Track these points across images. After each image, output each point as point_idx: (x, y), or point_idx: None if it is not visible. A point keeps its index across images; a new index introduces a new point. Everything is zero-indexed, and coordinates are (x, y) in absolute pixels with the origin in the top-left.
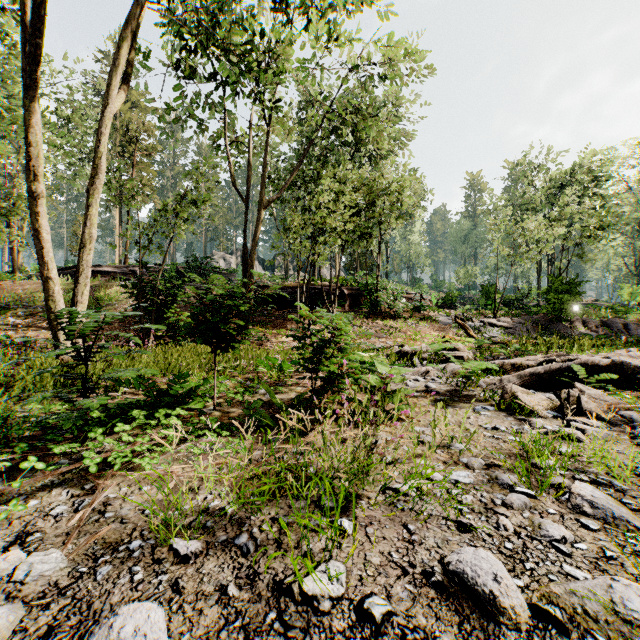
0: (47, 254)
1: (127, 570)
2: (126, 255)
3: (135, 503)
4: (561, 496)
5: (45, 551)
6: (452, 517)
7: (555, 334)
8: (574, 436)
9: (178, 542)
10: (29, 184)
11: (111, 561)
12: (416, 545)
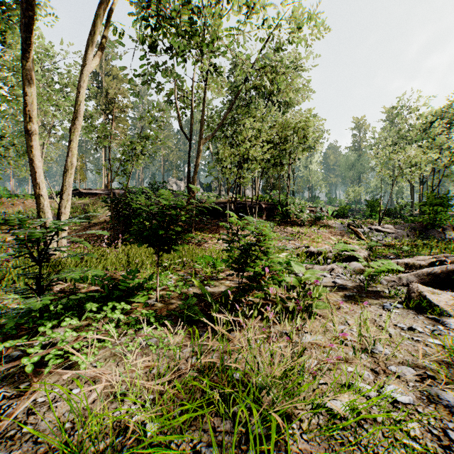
0: (38, 177)
1: None
2: (108, 181)
3: (58, 412)
4: None
5: None
6: None
7: (431, 238)
8: None
9: None
10: (25, 124)
11: None
12: None
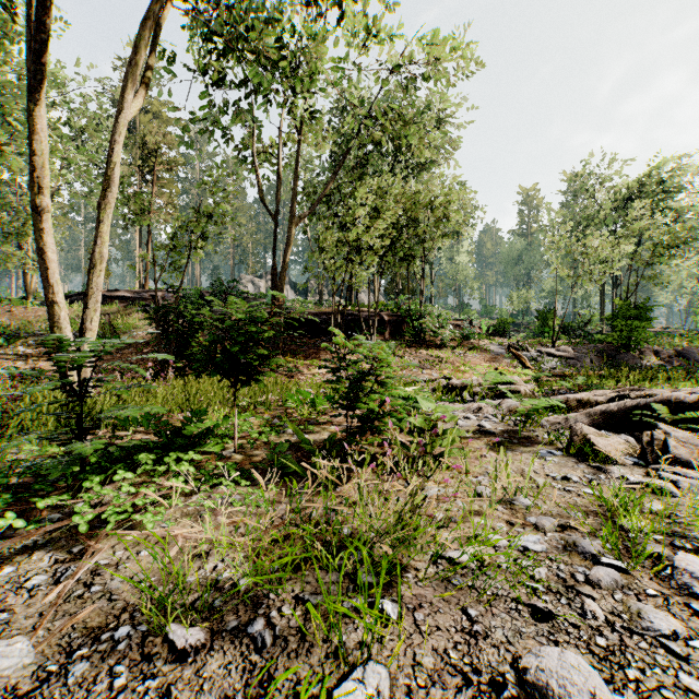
0: (52, 275)
1: (107, 670)
2: (146, 279)
3: (130, 573)
4: (660, 571)
5: (9, 639)
6: (524, 599)
7: (623, 365)
8: (667, 490)
9: (175, 631)
10: (32, 197)
11: (89, 656)
12: (480, 639)
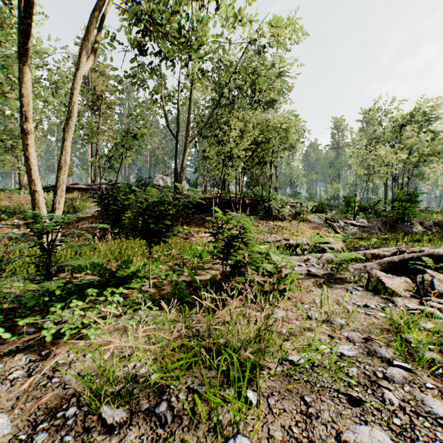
0: (34, 174)
1: (59, 439)
2: (95, 177)
3: (78, 369)
4: (434, 370)
5: None
6: (342, 390)
7: (400, 231)
8: (435, 315)
9: (106, 411)
10: (21, 124)
11: (48, 428)
12: (313, 418)
